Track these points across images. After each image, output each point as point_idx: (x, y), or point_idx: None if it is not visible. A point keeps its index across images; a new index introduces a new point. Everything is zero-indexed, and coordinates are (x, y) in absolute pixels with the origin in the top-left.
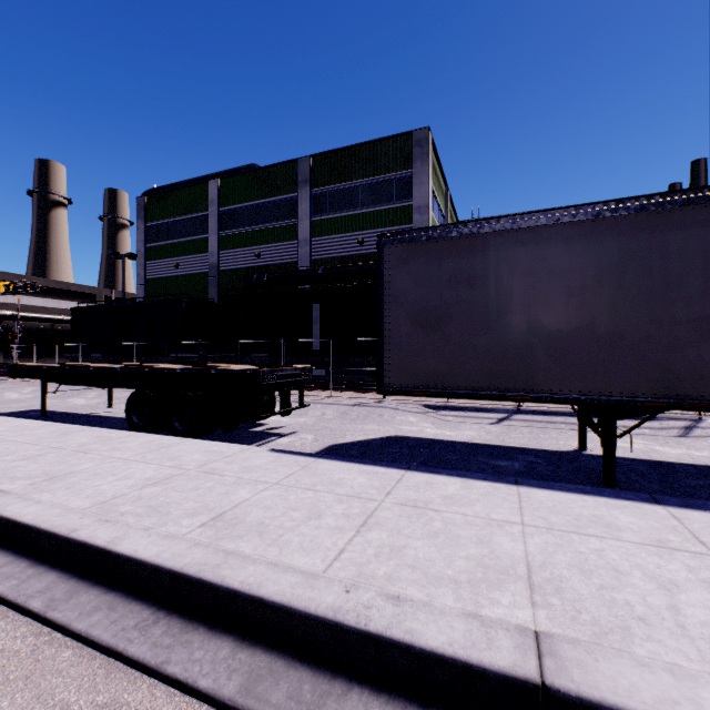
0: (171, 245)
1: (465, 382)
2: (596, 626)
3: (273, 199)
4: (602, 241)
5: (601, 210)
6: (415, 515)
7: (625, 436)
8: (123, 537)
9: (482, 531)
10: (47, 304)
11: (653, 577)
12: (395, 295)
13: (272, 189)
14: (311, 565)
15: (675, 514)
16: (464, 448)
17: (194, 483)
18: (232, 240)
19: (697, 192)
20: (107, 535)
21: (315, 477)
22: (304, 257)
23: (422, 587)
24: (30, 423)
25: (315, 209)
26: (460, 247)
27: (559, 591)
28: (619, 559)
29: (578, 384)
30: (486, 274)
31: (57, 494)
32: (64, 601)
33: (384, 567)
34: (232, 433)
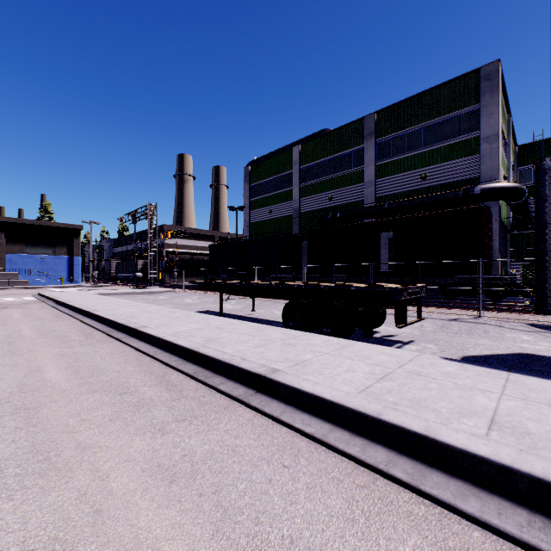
0: (266, 198)
1: None
2: None
3: (342, 153)
4: None
5: None
6: None
7: None
8: (432, 428)
9: None
10: (189, 243)
11: None
12: None
13: (341, 145)
14: None
15: None
16: None
17: (417, 382)
18: (310, 189)
19: None
20: (413, 423)
21: (538, 393)
22: (369, 196)
23: None
24: (229, 320)
25: (379, 155)
26: None
27: None
28: None
29: None
30: None
31: (318, 377)
32: (422, 478)
33: None
34: (358, 337)
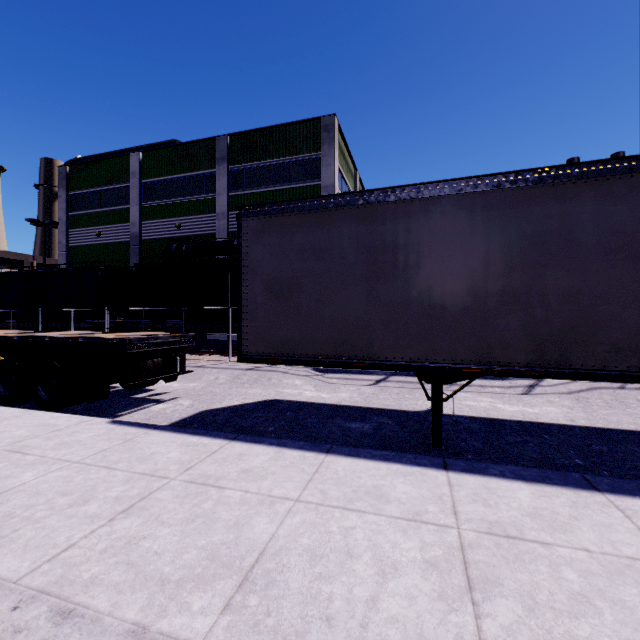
0: (93, 214)
1: (313, 350)
2: (272, 633)
3: (193, 173)
4: (429, 219)
5: (428, 190)
6: (194, 494)
7: (478, 395)
8: None
9: (247, 512)
10: None
11: (380, 559)
12: (252, 266)
13: (192, 164)
14: (12, 570)
15: (452, 480)
16: (328, 411)
17: None
18: (153, 211)
19: (505, 176)
20: None
21: (128, 452)
22: (222, 230)
23: (117, 593)
24: None
25: (233, 184)
26: (309, 222)
27: (268, 587)
28: (362, 539)
29: (409, 352)
30: (331, 247)
31: None
32: None
33: (98, 567)
34: (110, 400)
